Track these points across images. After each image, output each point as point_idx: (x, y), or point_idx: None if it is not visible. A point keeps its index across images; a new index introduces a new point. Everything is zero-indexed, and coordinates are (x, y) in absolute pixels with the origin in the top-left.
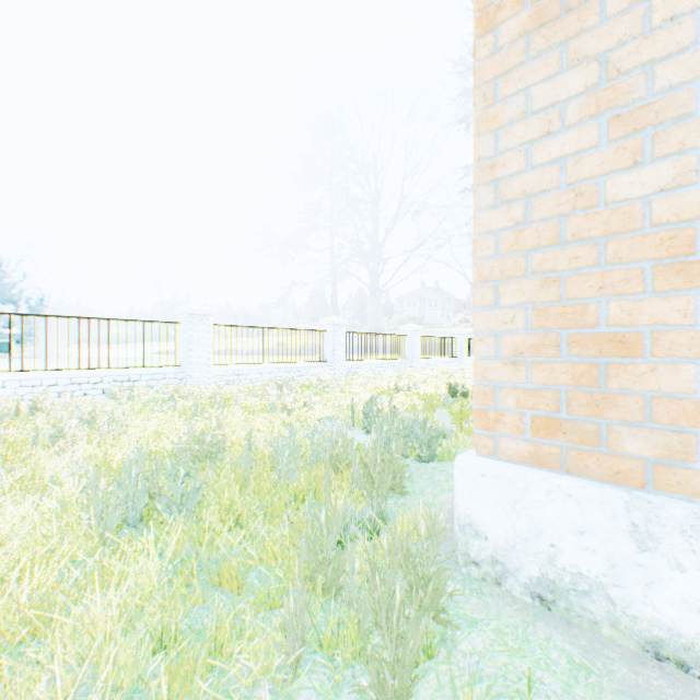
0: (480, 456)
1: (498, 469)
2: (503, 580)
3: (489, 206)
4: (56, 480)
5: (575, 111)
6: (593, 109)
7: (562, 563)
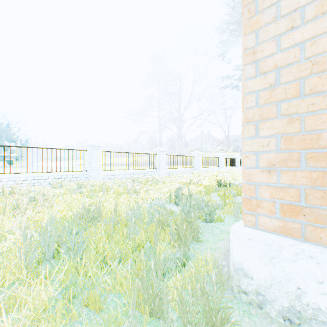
0: (246, 226)
1: (260, 236)
2: (264, 305)
3: (252, 76)
4: (12, 232)
5: (312, 10)
6: (325, 8)
7: (306, 301)
